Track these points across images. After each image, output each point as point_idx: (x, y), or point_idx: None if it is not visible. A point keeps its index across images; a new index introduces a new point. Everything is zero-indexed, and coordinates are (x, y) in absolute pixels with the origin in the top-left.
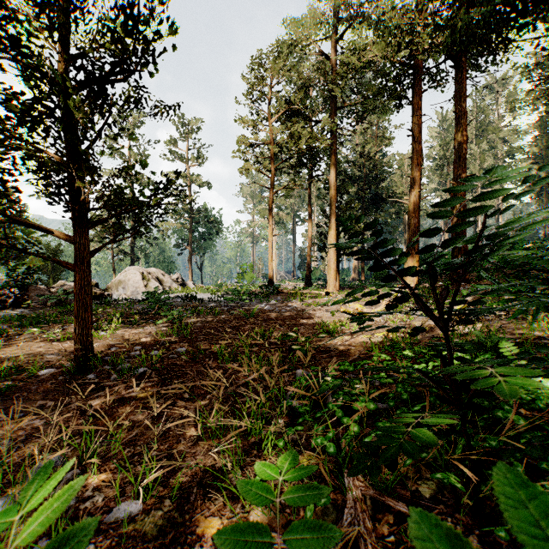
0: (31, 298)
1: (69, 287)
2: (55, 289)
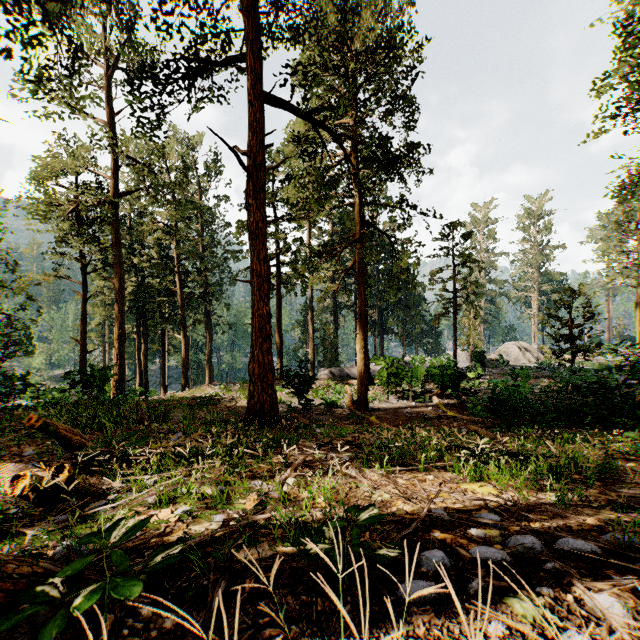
0: (484, 363)
1: (493, 357)
2: (487, 358)
